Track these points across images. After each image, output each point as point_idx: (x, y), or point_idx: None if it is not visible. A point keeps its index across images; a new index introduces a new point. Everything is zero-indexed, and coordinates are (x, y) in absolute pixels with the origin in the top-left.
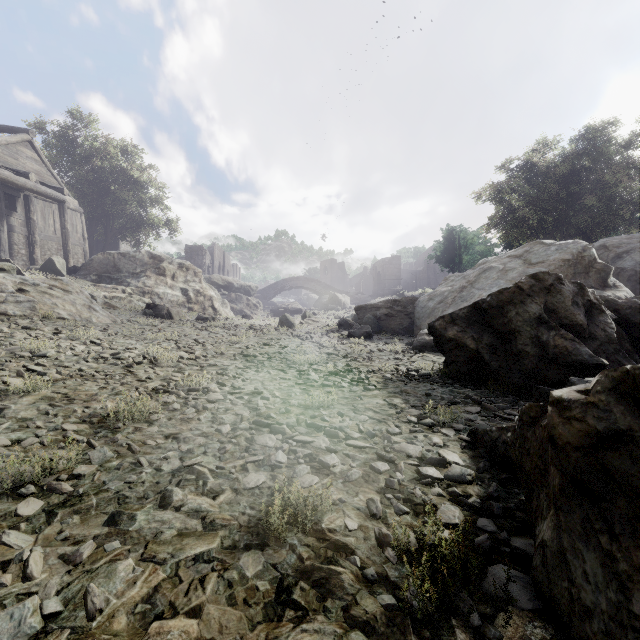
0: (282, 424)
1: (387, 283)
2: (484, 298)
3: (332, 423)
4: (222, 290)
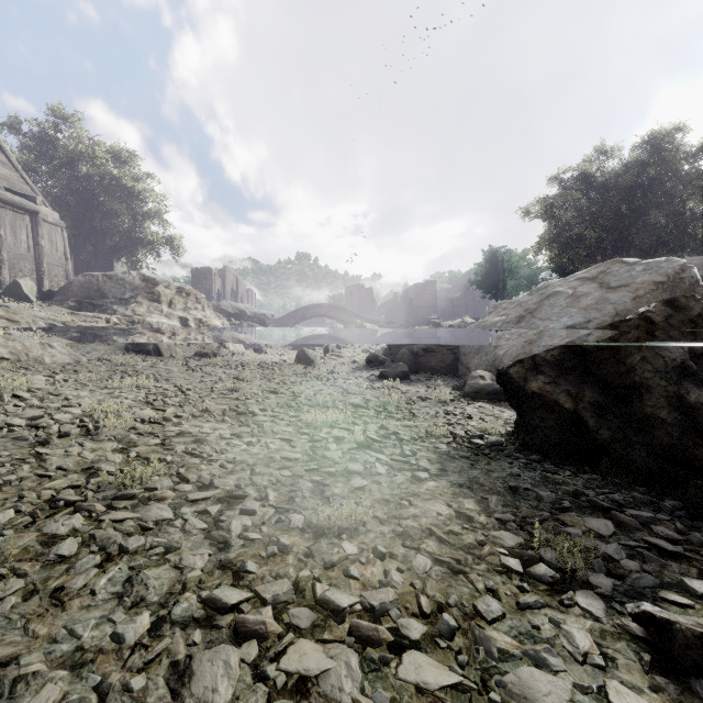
0: (264, 600)
1: (421, 311)
2: (586, 335)
3: (365, 583)
4: (232, 319)
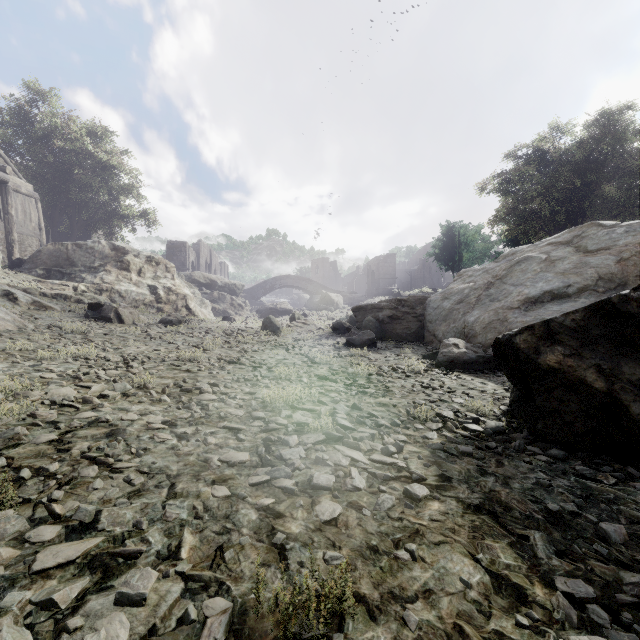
0: None
1: (382, 282)
2: (625, 293)
3: None
4: (204, 288)
